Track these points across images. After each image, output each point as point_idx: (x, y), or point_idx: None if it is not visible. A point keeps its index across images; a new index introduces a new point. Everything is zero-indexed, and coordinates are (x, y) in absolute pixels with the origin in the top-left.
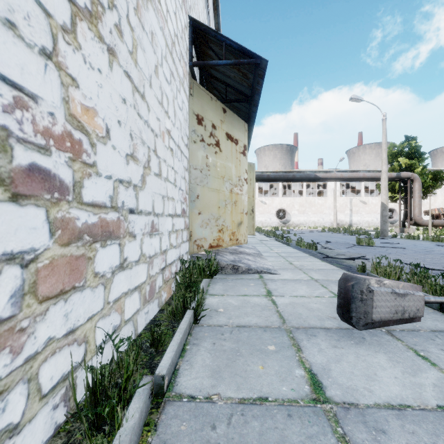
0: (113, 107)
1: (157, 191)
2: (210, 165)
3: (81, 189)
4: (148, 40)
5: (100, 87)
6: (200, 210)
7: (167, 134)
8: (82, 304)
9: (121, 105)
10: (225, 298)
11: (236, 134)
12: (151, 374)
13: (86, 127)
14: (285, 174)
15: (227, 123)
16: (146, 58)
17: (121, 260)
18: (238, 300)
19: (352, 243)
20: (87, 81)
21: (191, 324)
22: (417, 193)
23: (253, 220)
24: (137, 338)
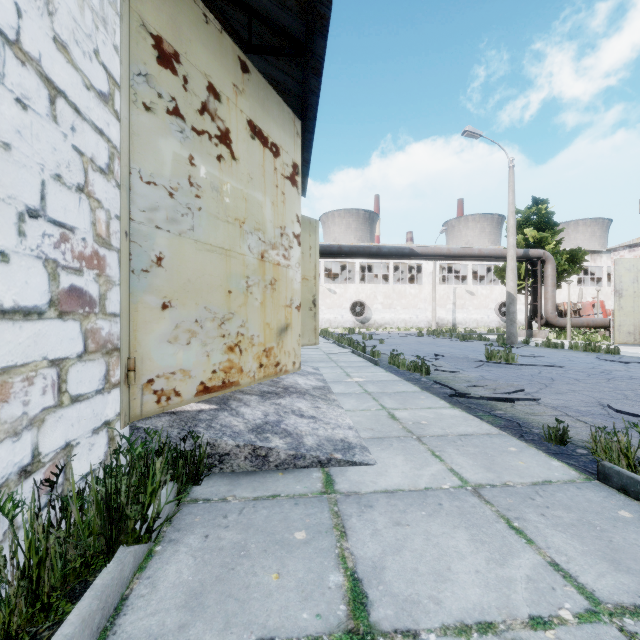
0: None
1: None
2: (202, 184)
3: None
4: None
5: None
6: (167, 297)
7: None
8: None
9: None
10: None
11: (274, 134)
12: None
13: None
14: (366, 246)
15: (253, 101)
16: None
17: None
18: None
19: (479, 359)
20: None
21: None
22: (550, 280)
23: (315, 320)
24: None
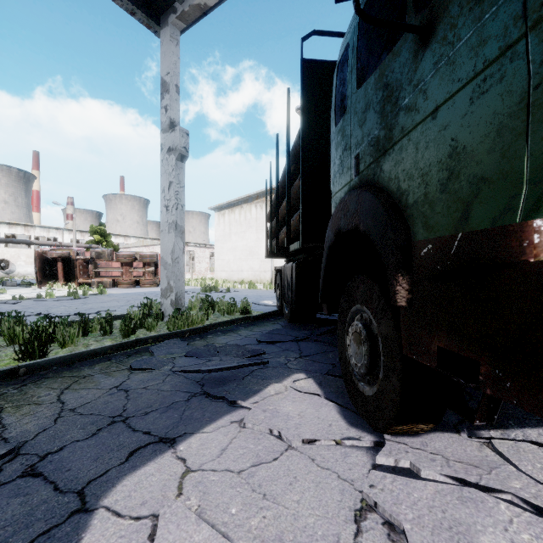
0: None
1: None
2: None
3: None
4: None
5: None
6: None
7: None
8: None
9: None
10: None
11: None
12: None
13: None
14: (4, 238)
15: None
16: None
17: None
18: None
19: None
20: None
21: None
22: None
23: None
24: None
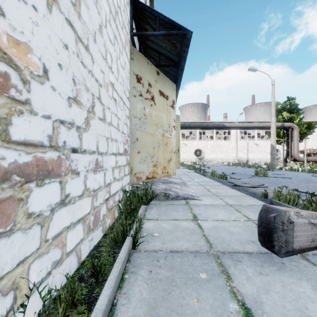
0: (52, 49)
1: (101, 133)
2: (147, 115)
3: (8, 126)
4: (92, 0)
5: (35, 24)
6: (139, 150)
7: (111, 86)
8: (10, 249)
9: (62, 49)
10: (159, 223)
11: (166, 92)
12: (88, 312)
13: (15, 62)
14: (201, 124)
15: (160, 83)
16: (90, 15)
17: (62, 197)
18: (170, 224)
19: (252, 174)
20: (17, 13)
21: (129, 250)
22: (296, 138)
23: (179, 157)
24: (80, 266)
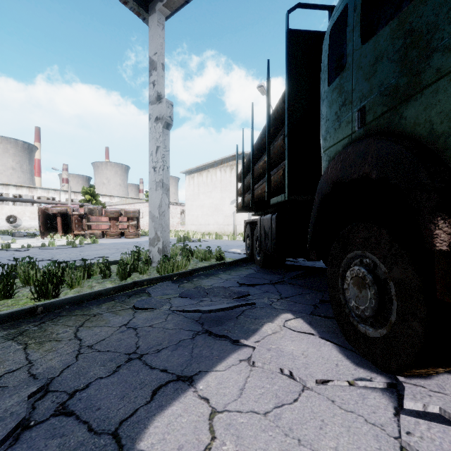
0: None
1: None
2: None
3: None
4: None
5: None
6: None
7: None
8: None
9: None
10: None
11: None
12: None
13: None
14: (12, 198)
15: None
16: None
17: None
18: None
19: None
20: None
21: None
22: None
23: None
24: None
